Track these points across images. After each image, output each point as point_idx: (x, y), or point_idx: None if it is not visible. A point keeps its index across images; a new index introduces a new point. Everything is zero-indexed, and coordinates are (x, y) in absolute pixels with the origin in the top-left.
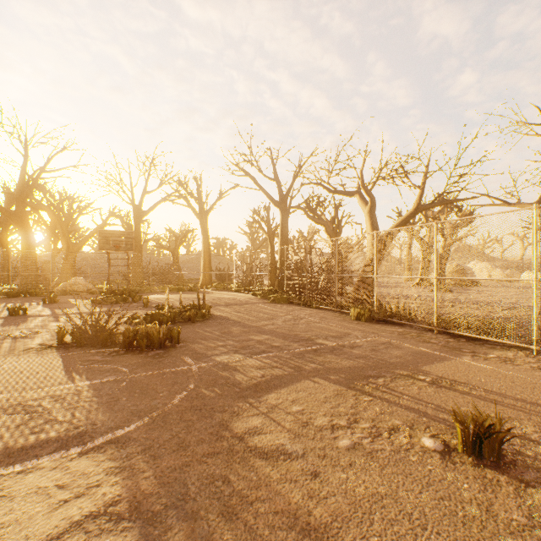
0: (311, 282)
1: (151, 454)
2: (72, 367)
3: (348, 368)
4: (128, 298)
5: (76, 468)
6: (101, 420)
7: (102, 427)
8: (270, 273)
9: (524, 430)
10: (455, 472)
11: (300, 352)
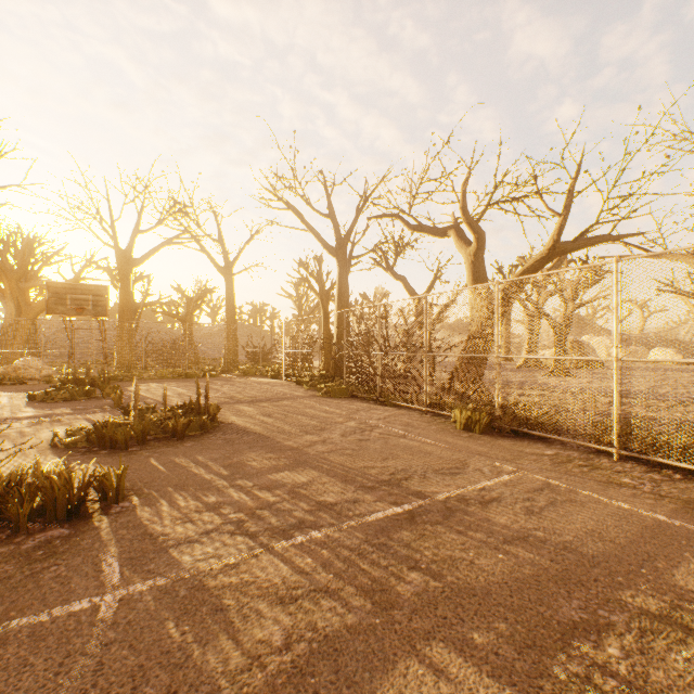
0: (385, 365)
1: None
2: None
3: (504, 586)
4: (95, 391)
5: None
6: None
7: None
8: (324, 351)
9: None
10: None
11: (380, 523)
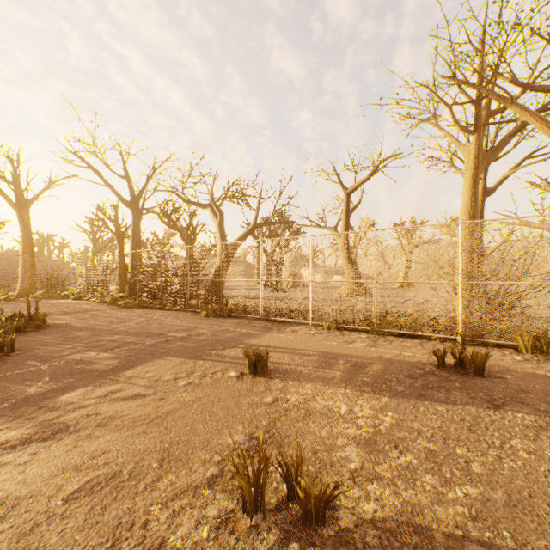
0: (166, 286)
1: (25, 419)
2: None
3: (193, 348)
4: None
5: None
6: None
7: None
8: (120, 278)
9: (283, 360)
10: (242, 382)
11: (154, 343)
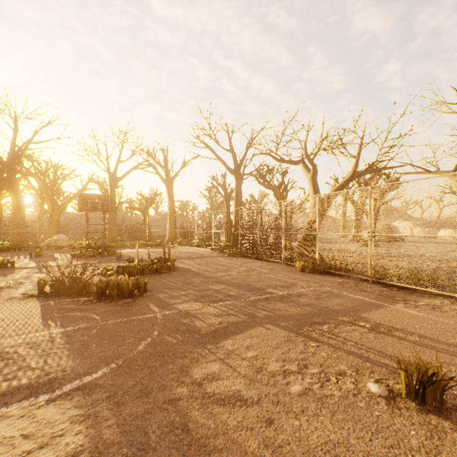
0: (262, 239)
1: (115, 401)
2: (49, 315)
3: (296, 315)
4: (104, 252)
5: (43, 416)
6: (71, 366)
7: (71, 373)
8: (227, 231)
9: None
10: (401, 418)
11: (253, 300)
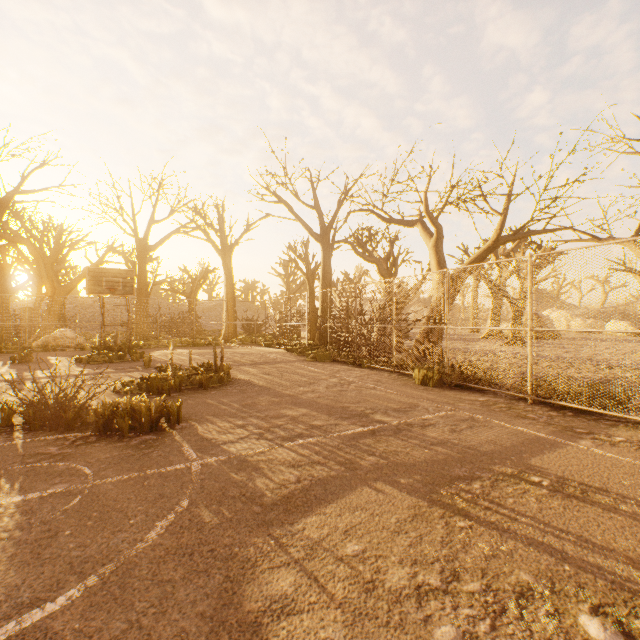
0: (361, 335)
1: None
2: (6, 467)
3: (424, 462)
4: (126, 356)
5: None
6: (9, 585)
7: (4, 603)
8: (310, 323)
9: None
10: None
11: (352, 435)
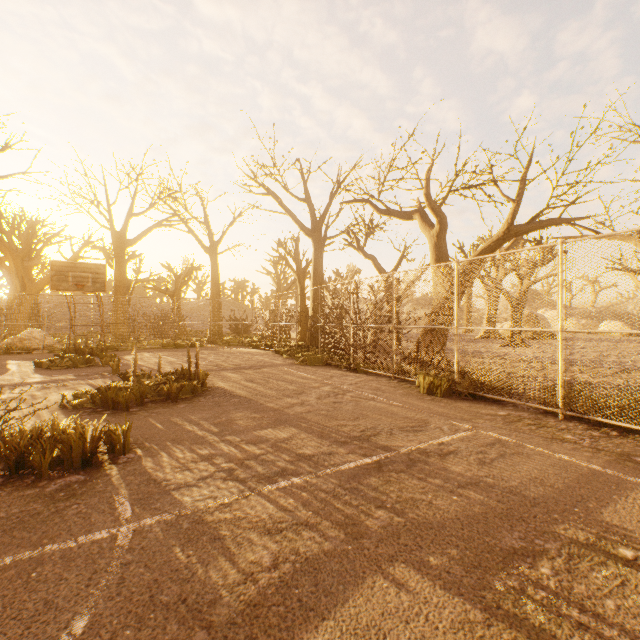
0: (356, 336)
1: None
2: None
3: (457, 521)
4: (94, 360)
5: None
6: None
7: None
8: (300, 323)
9: None
10: None
11: (351, 471)
